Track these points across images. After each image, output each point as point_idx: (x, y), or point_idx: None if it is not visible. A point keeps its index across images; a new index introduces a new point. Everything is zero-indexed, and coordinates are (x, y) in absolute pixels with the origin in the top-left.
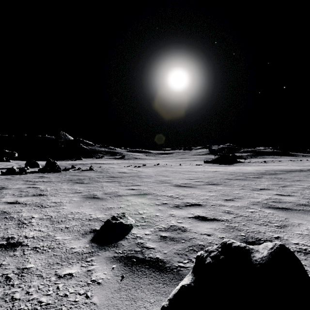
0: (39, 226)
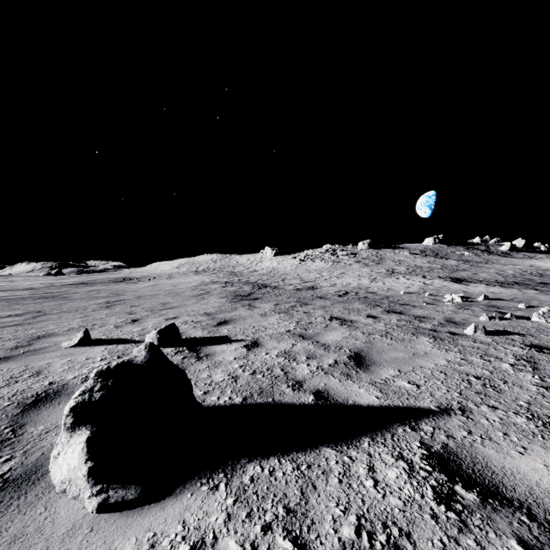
0: None
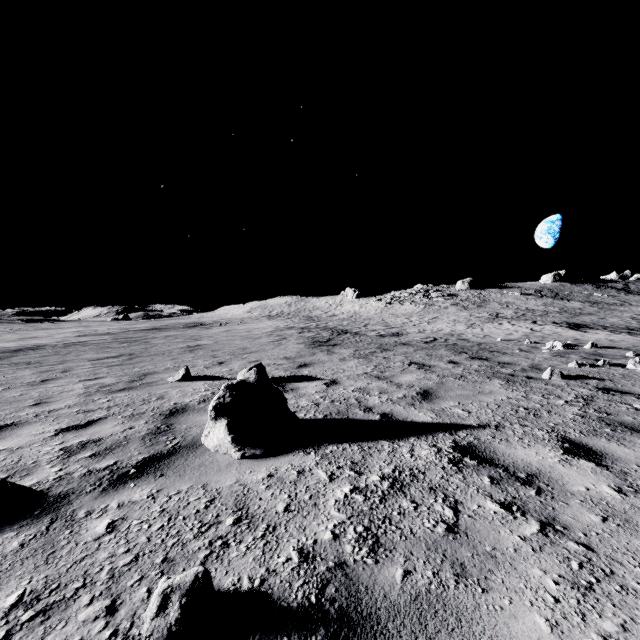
0: None
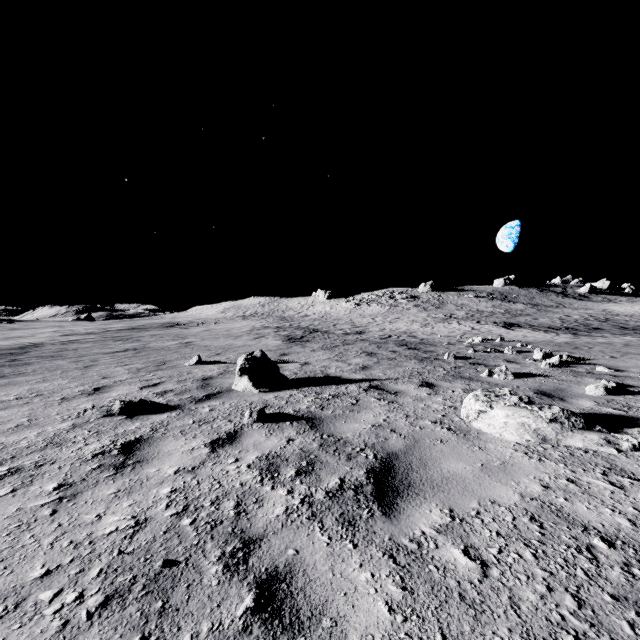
0: (62, 451)
